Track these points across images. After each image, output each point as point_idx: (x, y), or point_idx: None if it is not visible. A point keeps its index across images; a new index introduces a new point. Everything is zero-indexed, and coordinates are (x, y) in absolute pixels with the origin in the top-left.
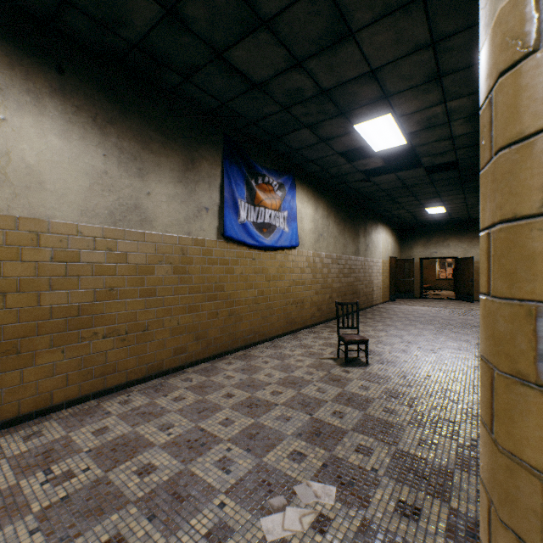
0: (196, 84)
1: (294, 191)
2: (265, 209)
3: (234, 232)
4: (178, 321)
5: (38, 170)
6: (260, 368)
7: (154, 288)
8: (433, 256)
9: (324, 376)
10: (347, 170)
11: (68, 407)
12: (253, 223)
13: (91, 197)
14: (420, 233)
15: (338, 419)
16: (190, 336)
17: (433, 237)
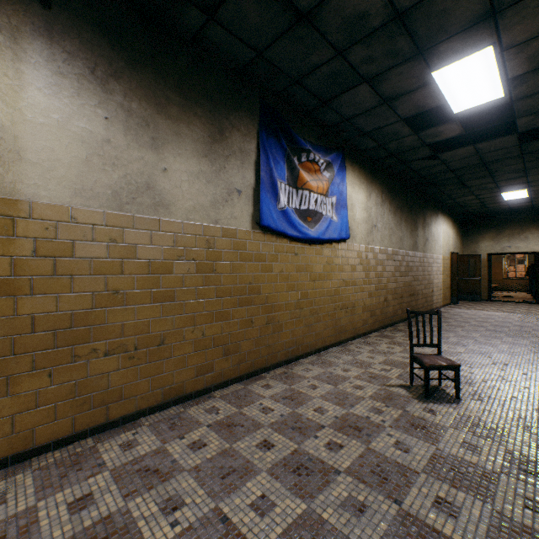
0: (223, 24)
1: (344, 172)
2: (310, 192)
3: (272, 221)
4: (203, 332)
5: (14, 134)
6: (307, 397)
7: (172, 290)
8: (506, 251)
9: (399, 417)
10: (410, 145)
11: (56, 448)
12: (295, 210)
13: (88, 172)
14: (488, 225)
15: (448, 520)
16: (218, 350)
17: (506, 229)
